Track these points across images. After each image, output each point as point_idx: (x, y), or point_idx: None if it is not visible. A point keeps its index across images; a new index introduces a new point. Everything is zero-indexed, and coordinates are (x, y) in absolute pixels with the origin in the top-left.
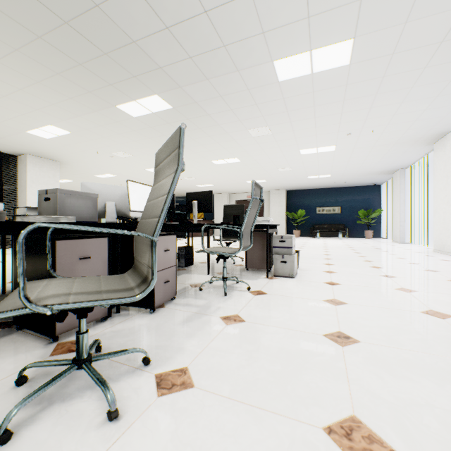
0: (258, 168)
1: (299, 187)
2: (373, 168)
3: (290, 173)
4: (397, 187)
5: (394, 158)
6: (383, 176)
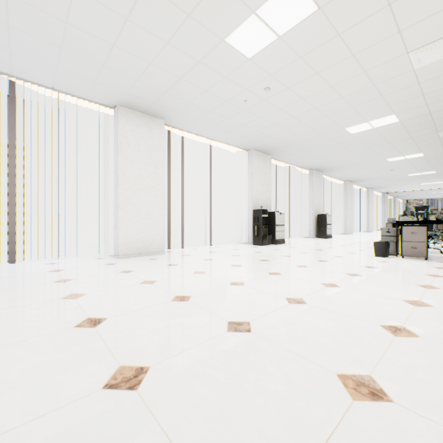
0: None
1: None
2: None
3: None
4: None
5: (38, 56)
6: None
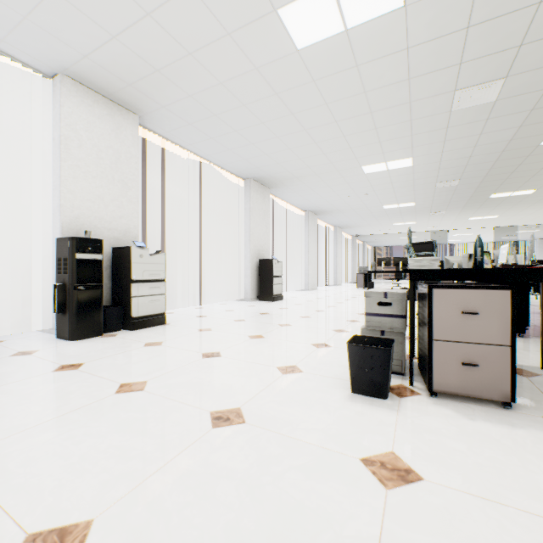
0: None
1: None
2: None
3: None
4: None
5: None
6: None
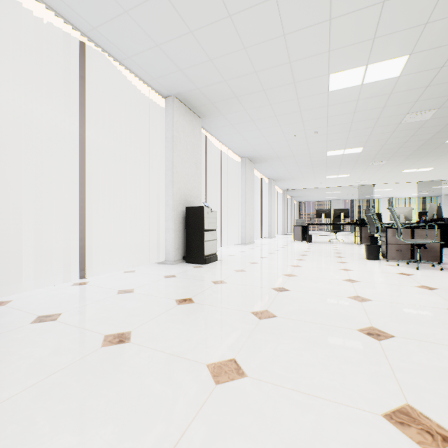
0: None
1: None
2: None
3: None
4: None
5: None
6: None
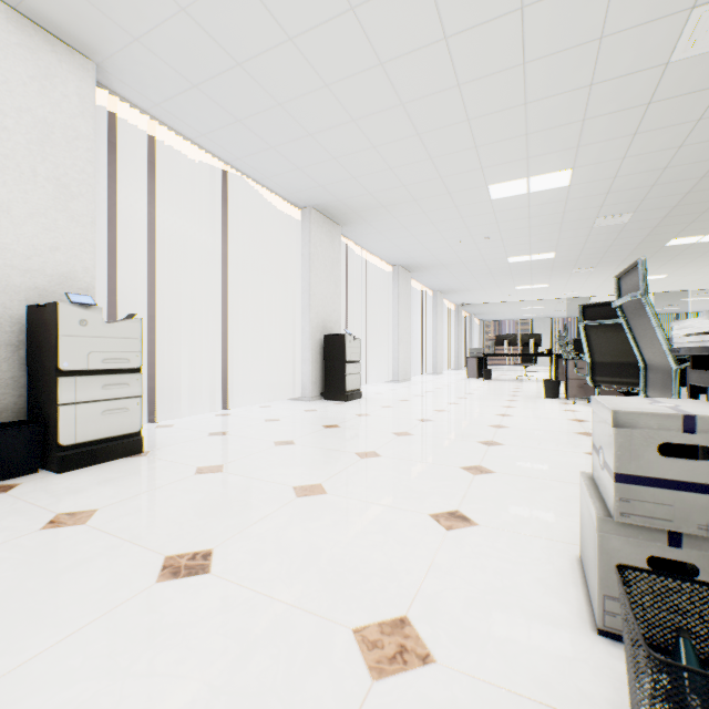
0: None
1: None
2: None
3: None
4: None
5: None
6: None
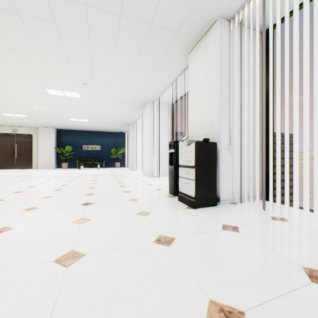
0: (8, 100)
1: (68, 127)
2: (116, 120)
3: (50, 112)
4: (131, 134)
5: (126, 115)
6: (125, 127)
